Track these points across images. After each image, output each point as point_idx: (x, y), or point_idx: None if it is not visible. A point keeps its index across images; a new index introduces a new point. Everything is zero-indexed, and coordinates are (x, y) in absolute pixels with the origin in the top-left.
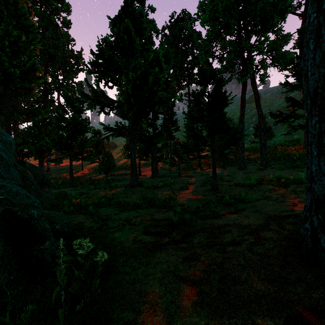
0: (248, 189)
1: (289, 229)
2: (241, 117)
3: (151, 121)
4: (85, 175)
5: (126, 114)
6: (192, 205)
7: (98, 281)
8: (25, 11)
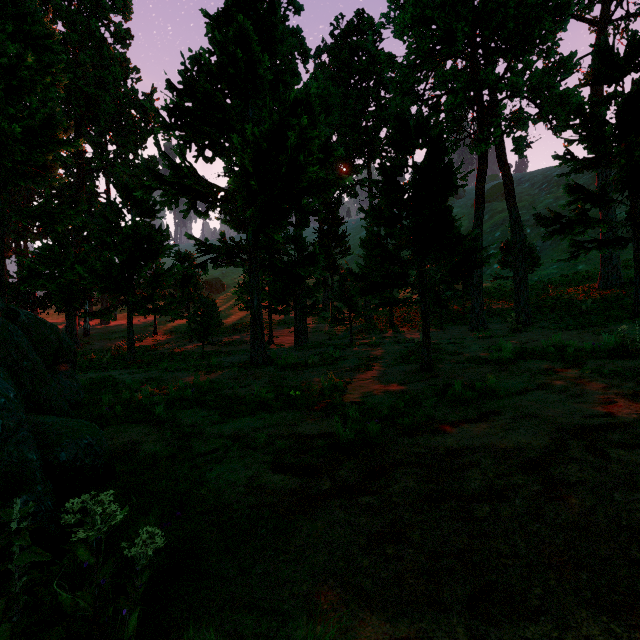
0: (498, 369)
1: (620, 460)
2: (476, 225)
3: (294, 233)
4: (160, 344)
5: (244, 221)
6: (382, 403)
7: (135, 614)
8: (35, 7)
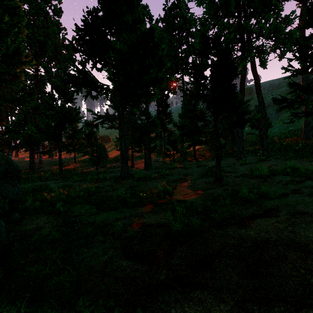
0: (261, 181)
1: None
2: None
3: (144, 109)
4: (77, 167)
5: None
6: (196, 201)
7: None
8: None
